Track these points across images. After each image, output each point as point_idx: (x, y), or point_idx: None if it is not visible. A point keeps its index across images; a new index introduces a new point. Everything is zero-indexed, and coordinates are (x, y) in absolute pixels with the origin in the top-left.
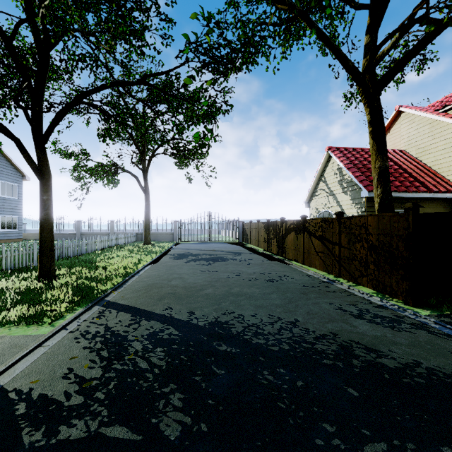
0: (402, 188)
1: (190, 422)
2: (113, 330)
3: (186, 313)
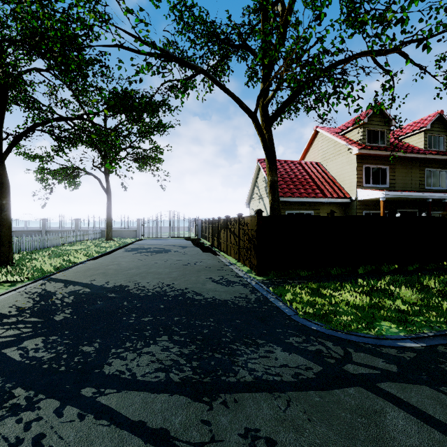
0: (304, 194)
1: (70, 316)
2: (48, 290)
3: (104, 282)
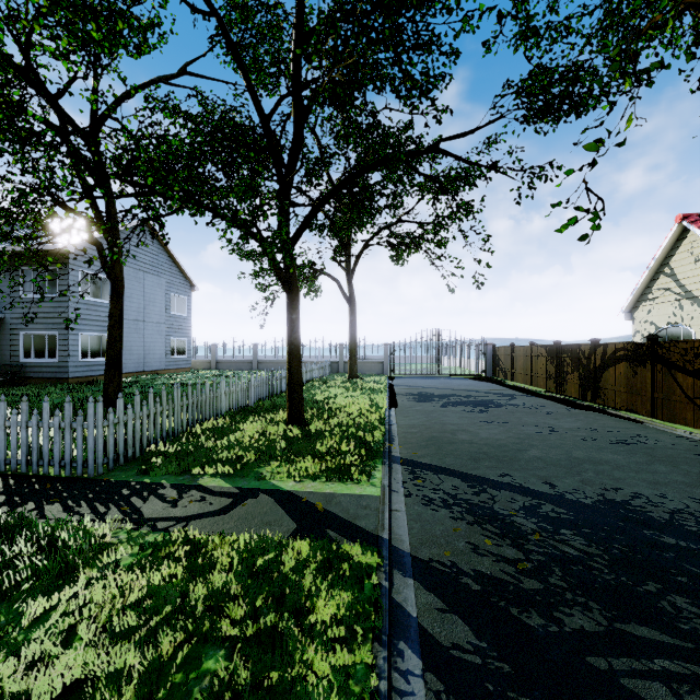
0: None
1: None
2: (461, 498)
3: (541, 483)
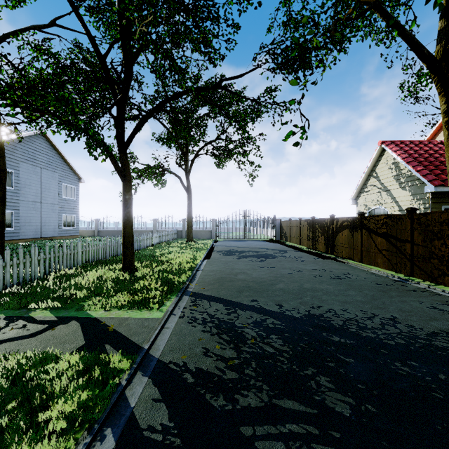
0: None
1: (353, 402)
2: (217, 317)
3: (274, 305)
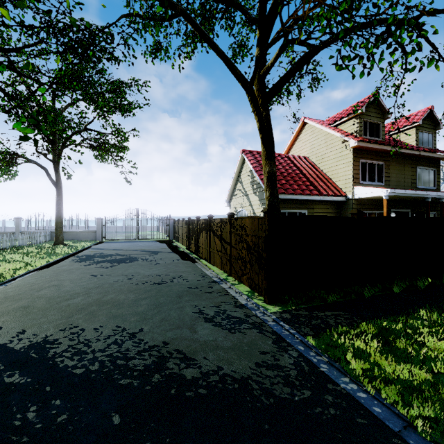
0: (298, 191)
1: None
2: None
3: (15, 333)
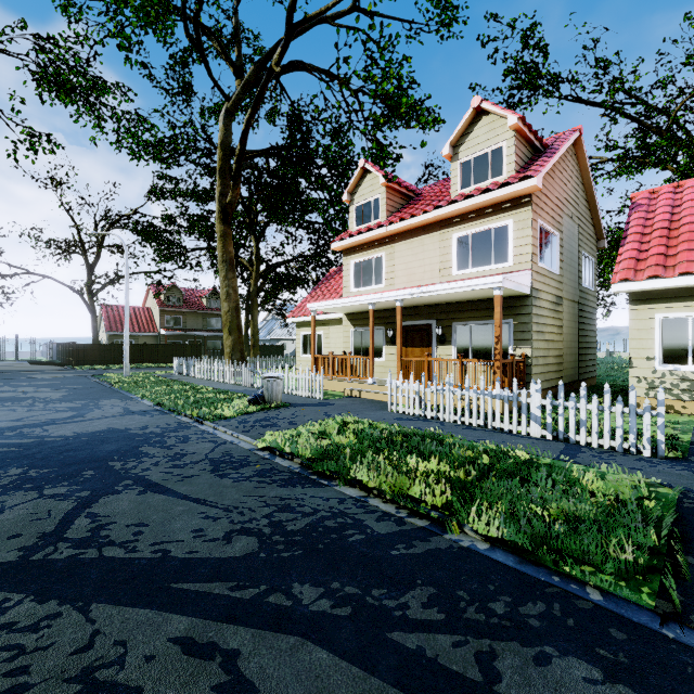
0: None
1: None
2: None
3: None
